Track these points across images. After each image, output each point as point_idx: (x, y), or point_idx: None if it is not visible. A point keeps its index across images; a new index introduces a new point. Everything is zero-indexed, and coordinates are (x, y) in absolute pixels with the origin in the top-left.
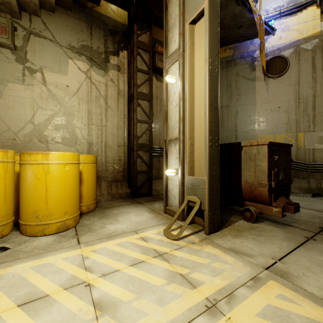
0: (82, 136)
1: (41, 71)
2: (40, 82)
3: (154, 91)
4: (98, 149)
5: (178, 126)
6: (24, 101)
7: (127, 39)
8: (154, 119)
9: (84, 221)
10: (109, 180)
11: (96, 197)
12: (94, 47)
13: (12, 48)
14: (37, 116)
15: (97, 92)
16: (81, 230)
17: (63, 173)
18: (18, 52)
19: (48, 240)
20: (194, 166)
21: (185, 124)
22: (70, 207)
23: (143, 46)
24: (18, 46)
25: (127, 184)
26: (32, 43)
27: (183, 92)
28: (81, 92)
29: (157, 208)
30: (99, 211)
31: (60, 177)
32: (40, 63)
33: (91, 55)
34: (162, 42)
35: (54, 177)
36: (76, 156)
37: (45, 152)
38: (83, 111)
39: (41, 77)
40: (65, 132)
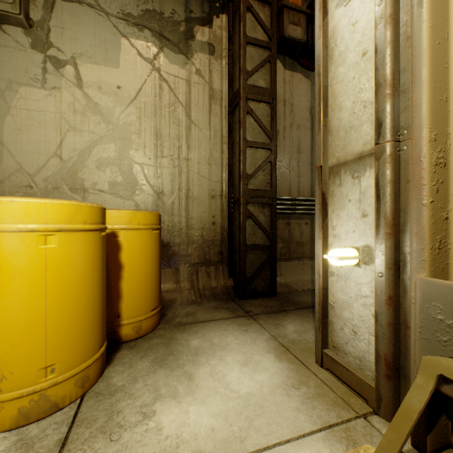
0: (145, 178)
1: (73, 64)
2: (71, 82)
3: (278, 89)
4: (174, 202)
5: (369, 118)
6: (45, 117)
7: None
8: (279, 143)
9: (113, 374)
10: (194, 262)
11: (157, 302)
12: (165, 13)
13: (23, 22)
14: (67, 144)
15: (172, 95)
16: (87, 419)
17: (40, 258)
18: (35, 31)
19: None
20: (446, 241)
21: (413, 92)
22: (62, 350)
23: None
24: (35, 20)
25: (228, 270)
26: (59, 14)
27: None
28: (142, 98)
29: (293, 338)
30: (161, 336)
31: (30, 269)
32: (71, 49)
33: (160, 28)
34: None
35: (9, 269)
36: (87, 210)
37: None
38: (146, 133)
39: (74, 73)
40: (114, 173)
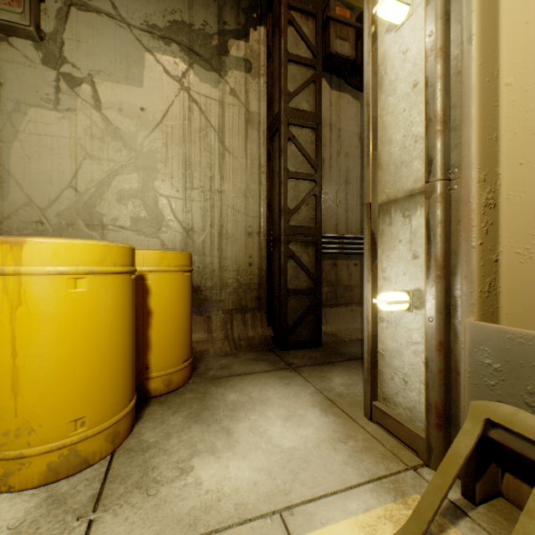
0: (172, 213)
1: (90, 82)
2: (88, 103)
3: (324, 112)
4: (205, 240)
5: (420, 154)
6: (58, 143)
7: (266, 2)
8: (325, 174)
9: (144, 430)
10: (228, 309)
11: (189, 353)
12: (196, 24)
13: (33, 34)
14: (83, 174)
15: (203, 119)
16: (120, 475)
17: (69, 303)
18: (47, 44)
19: (4, 521)
20: (496, 284)
21: (462, 130)
22: (93, 402)
23: (300, 3)
24: (47, 32)
25: (267, 318)
26: (74, 25)
27: (447, 28)
28: (169, 121)
29: (340, 392)
30: (193, 391)
31: (59, 314)
32: (88, 65)
33: (189, 42)
34: (342, 2)
35: (37, 314)
36: (118, 251)
37: (12, 238)
38: (173, 162)
39: (91, 93)
40: (138, 207)
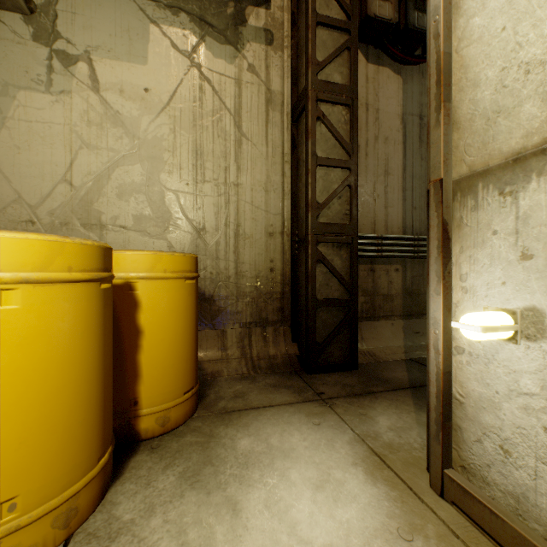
0: (181, 210)
1: (87, 60)
2: (85, 84)
3: (359, 90)
4: (219, 242)
5: (537, 89)
6: (51, 131)
7: None
8: (360, 162)
9: (120, 497)
10: (246, 321)
11: (193, 381)
12: None
13: (21, 5)
14: (79, 165)
15: (216, 100)
16: None
17: None
18: (38, 17)
19: None
20: None
21: None
22: (30, 473)
23: None
24: (38, 3)
25: (291, 333)
26: None
27: None
28: (177, 103)
29: (389, 441)
30: (196, 431)
31: None
32: (85, 41)
33: (201, 11)
34: None
35: None
36: (75, 250)
37: None
38: (182, 150)
39: (88, 73)
40: (141, 203)
